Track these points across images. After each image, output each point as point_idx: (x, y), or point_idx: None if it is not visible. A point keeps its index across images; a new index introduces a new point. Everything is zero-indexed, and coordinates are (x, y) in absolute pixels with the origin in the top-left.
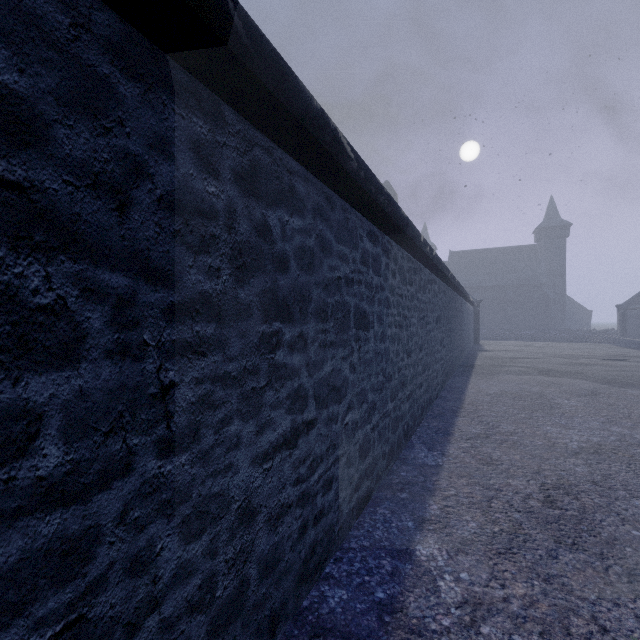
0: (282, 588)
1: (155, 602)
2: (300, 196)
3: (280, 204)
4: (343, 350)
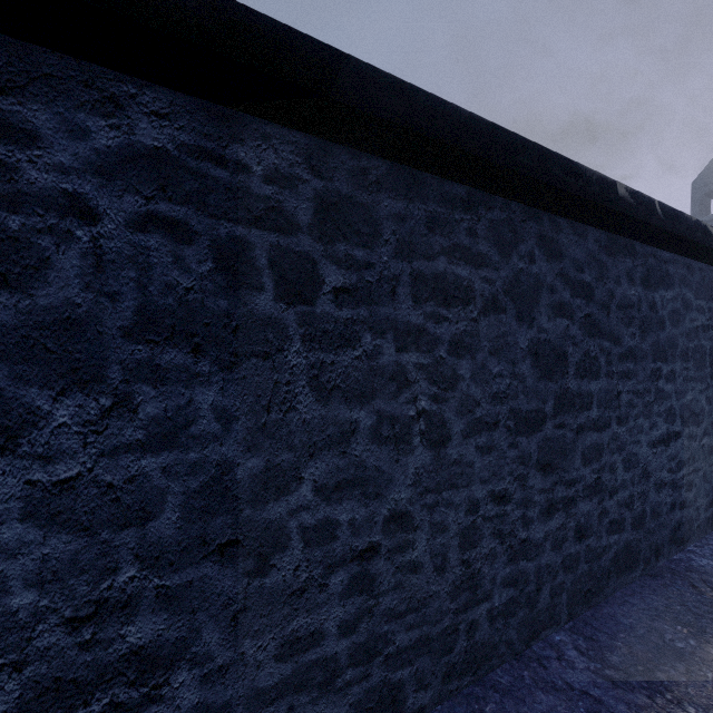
0: (661, 534)
1: (615, 490)
2: (671, 275)
3: (660, 286)
4: (700, 384)
